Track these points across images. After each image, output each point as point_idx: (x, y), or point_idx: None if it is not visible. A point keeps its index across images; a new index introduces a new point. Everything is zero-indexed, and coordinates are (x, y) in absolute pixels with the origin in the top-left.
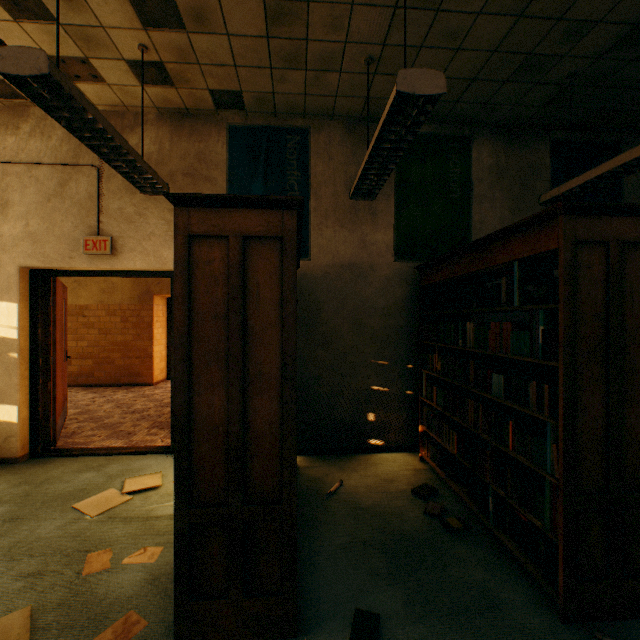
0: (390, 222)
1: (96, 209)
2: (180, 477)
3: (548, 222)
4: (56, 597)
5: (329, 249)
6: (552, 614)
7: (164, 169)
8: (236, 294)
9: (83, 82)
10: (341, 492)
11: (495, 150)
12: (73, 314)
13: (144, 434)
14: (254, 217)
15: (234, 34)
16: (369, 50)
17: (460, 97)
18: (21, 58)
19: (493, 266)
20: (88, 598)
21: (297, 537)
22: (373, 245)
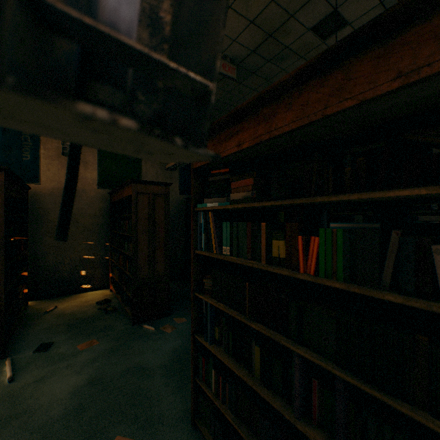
0: (96, 167)
1: None
2: None
3: (131, 184)
4: None
5: (55, 179)
6: (131, 324)
7: None
8: None
9: None
10: (55, 311)
11: None
12: None
13: None
14: None
15: None
16: None
17: None
18: None
19: (125, 197)
20: None
21: (17, 331)
22: (85, 179)
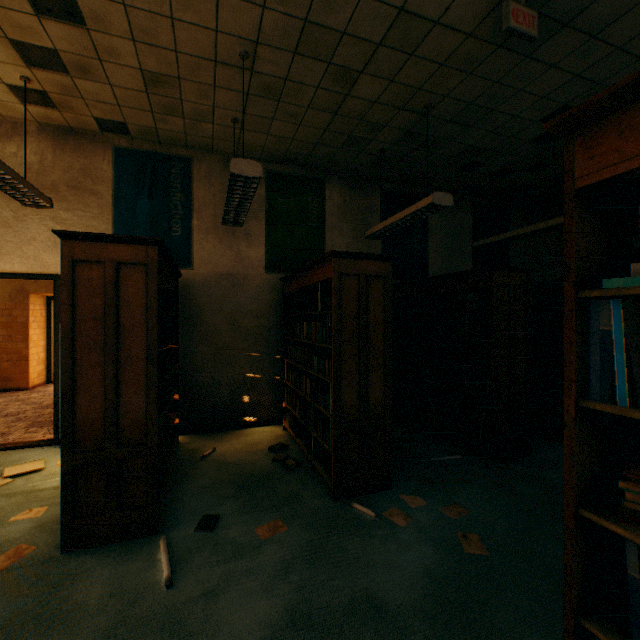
0: (262, 241)
1: None
2: (66, 432)
3: (329, 260)
4: None
5: (210, 261)
6: (330, 498)
7: (46, 179)
8: (112, 302)
9: None
10: (213, 455)
11: (343, 192)
12: None
13: (22, 433)
14: (126, 249)
15: (117, 85)
16: (234, 114)
17: (311, 153)
18: None
19: (313, 284)
20: None
21: (170, 485)
22: (248, 259)
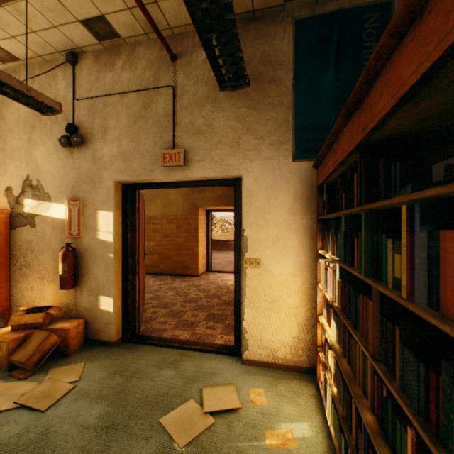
0: None
1: (171, 125)
2: None
3: None
4: None
5: None
6: None
7: None
8: None
9: None
10: None
11: None
12: (146, 222)
13: (203, 326)
14: None
15: None
16: None
17: None
18: None
19: None
20: None
21: None
22: None
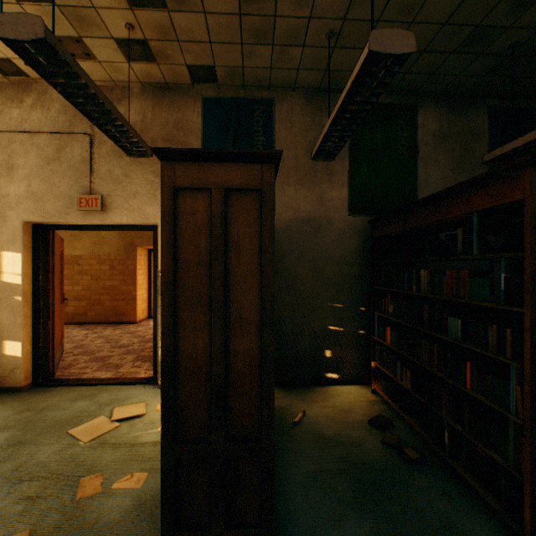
0: (345, 181)
1: (88, 171)
2: (166, 415)
3: (512, 174)
4: (52, 521)
5: (291, 205)
6: None
7: (147, 136)
8: (218, 243)
9: (77, 60)
10: (304, 422)
11: (438, 116)
12: (69, 263)
13: (129, 366)
14: (235, 170)
15: (210, 12)
16: (330, 25)
17: (409, 68)
18: (19, 24)
19: (449, 218)
20: (81, 522)
21: None
22: (330, 202)
